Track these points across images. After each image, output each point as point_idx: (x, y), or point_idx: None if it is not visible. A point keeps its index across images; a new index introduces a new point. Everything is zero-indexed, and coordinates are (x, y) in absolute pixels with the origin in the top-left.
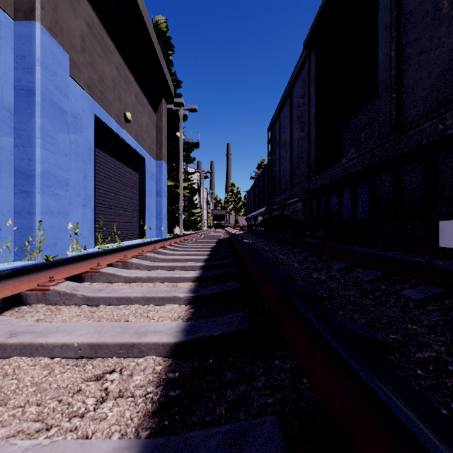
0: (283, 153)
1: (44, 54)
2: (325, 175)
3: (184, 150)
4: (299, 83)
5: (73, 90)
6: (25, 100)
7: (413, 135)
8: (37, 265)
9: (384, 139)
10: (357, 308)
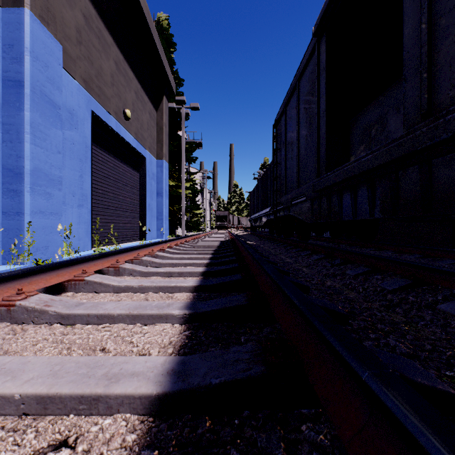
0: (289, 150)
1: (34, 43)
2: (338, 171)
3: (186, 149)
4: (307, 74)
5: (68, 85)
6: (14, 92)
7: (454, 119)
8: (3, 274)
9: (412, 128)
10: (388, 327)
